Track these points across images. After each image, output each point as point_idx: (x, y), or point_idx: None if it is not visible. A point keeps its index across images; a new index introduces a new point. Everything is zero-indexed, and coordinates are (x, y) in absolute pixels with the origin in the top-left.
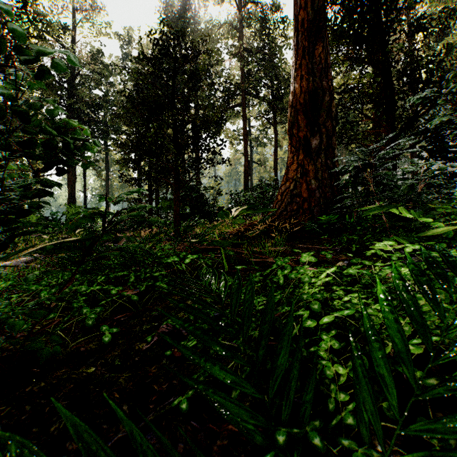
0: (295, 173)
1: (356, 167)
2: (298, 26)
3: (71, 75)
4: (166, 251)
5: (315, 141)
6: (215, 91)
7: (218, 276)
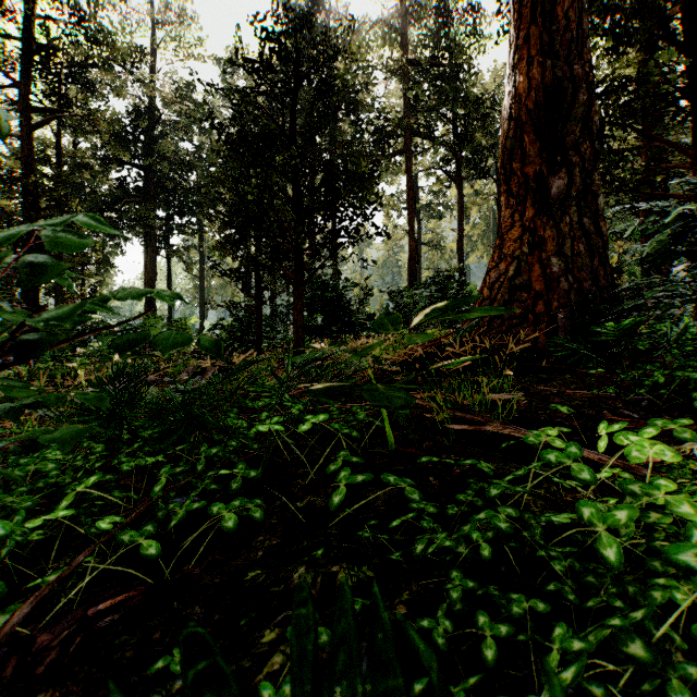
0: (519, 244)
1: (681, 216)
2: None
3: (149, 122)
4: (265, 401)
5: (558, 181)
6: (362, 133)
7: (375, 466)
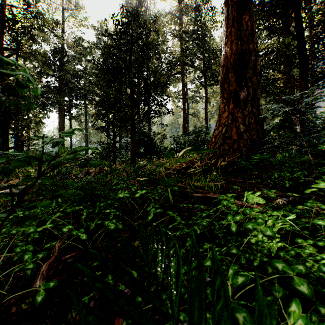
0: (227, 119)
1: (285, 112)
2: (229, 1)
3: (61, 55)
4: (120, 185)
5: (243, 93)
6: (161, 63)
7: (165, 210)
